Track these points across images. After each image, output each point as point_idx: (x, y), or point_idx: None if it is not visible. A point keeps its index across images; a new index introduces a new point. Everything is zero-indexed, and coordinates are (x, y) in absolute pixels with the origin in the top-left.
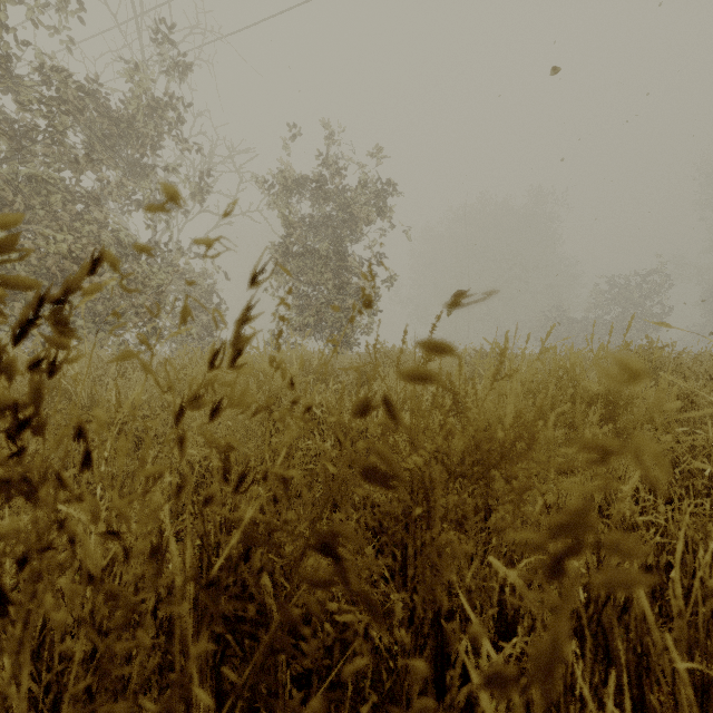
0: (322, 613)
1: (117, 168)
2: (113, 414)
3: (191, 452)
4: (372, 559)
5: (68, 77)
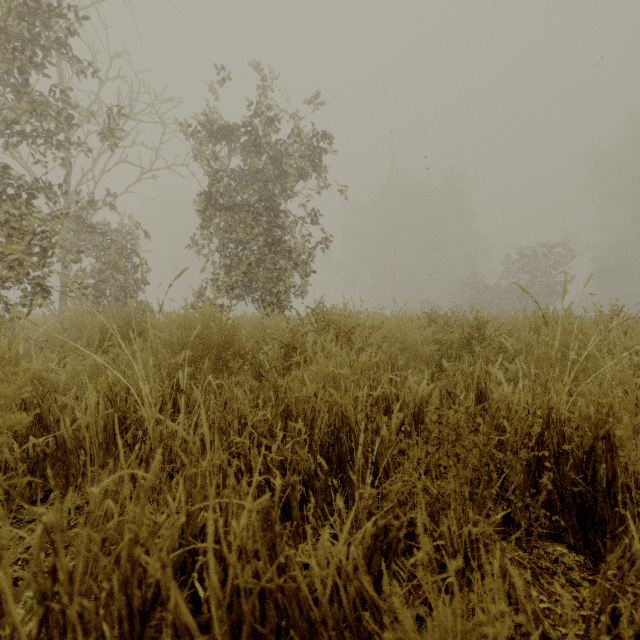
0: None
1: None
2: None
3: None
4: None
5: None
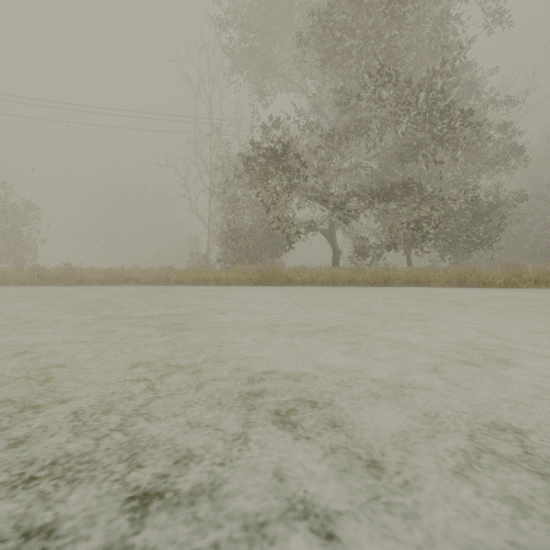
0: None
1: None
2: None
3: None
4: None
5: None
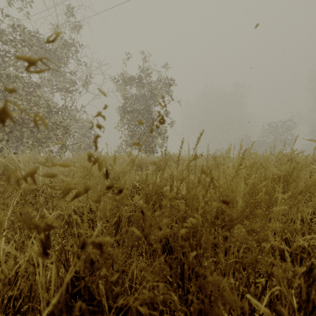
0: (134, 309)
1: (47, 72)
2: (31, 186)
3: (74, 204)
4: (164, 290)
5: (24, 29)
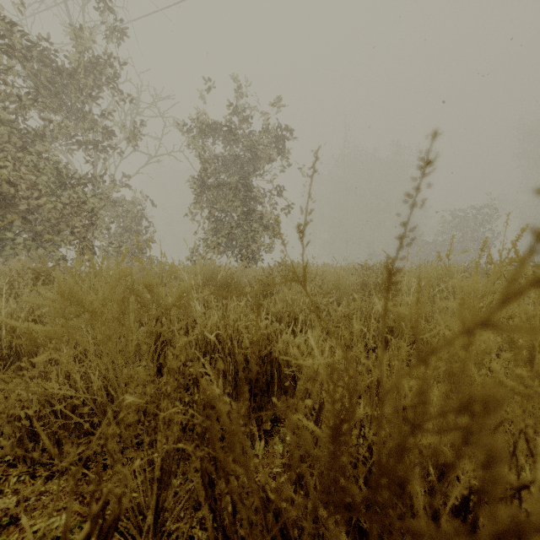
0: None
1: (55, 108)
2: None
3: (48, 390)
4: None
5: (4, 21)
